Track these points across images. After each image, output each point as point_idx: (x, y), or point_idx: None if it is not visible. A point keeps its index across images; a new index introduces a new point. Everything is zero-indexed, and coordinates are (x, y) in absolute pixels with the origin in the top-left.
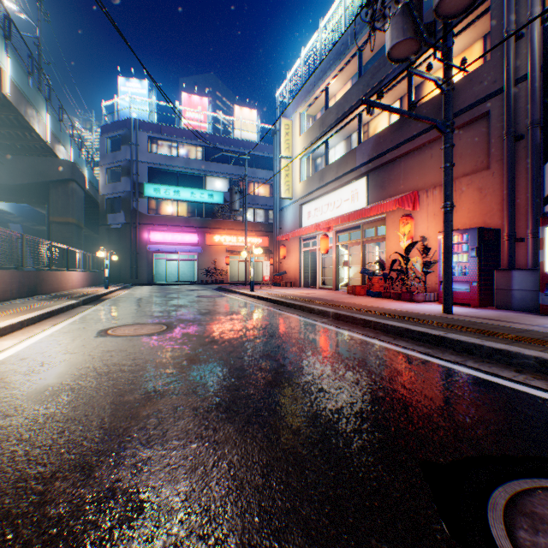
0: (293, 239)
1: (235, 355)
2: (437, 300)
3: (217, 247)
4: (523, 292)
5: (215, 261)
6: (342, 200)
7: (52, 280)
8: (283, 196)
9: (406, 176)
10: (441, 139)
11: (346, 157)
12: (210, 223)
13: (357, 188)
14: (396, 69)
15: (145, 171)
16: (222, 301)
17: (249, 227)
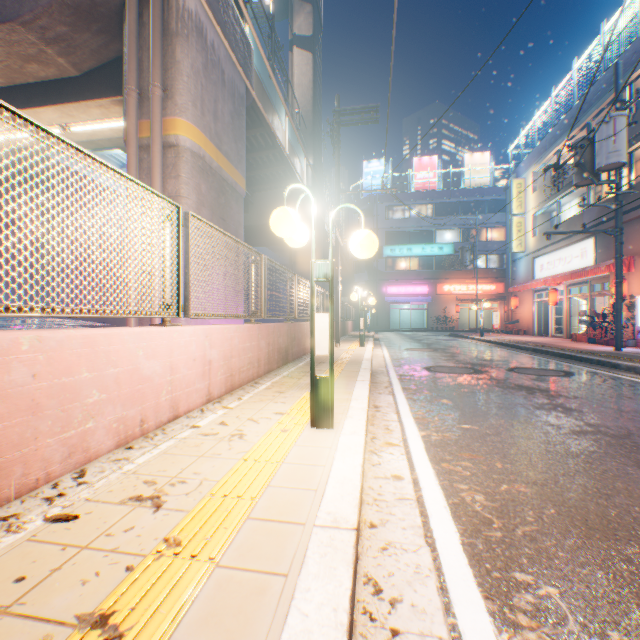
0: (524, 290)
1: (469, 356)
2: None
3: (445, 296)
4: None
5: (444, 310)
6: (571, 257)
7: (346, 326)
8: (514, 251)
9: (626, 241)
10: None
11: (574, 219)
12: (439, 274)
13: (585, 247)
14: None
15: (382, 236)
16: (456, 342)
17: (480, 274)
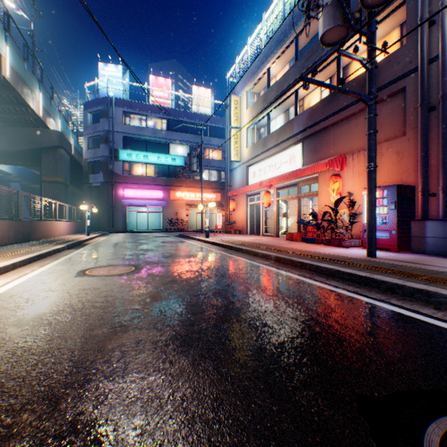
0: (241, 195)
1: (192, 293)
2: (361, 246)
3: (178, 201)
4: (435, 239)
5: (177, 213)
6: (281, 163)
7: (43, 228)
8: (233, 159)
9: (335, 142)
10: (364, 111)
11: (285, 126)
12: (173, 181)
13: (294, 153)
14: (327, 53)
15: (120, 139)
16: (182, 246)
17: (205, 185)
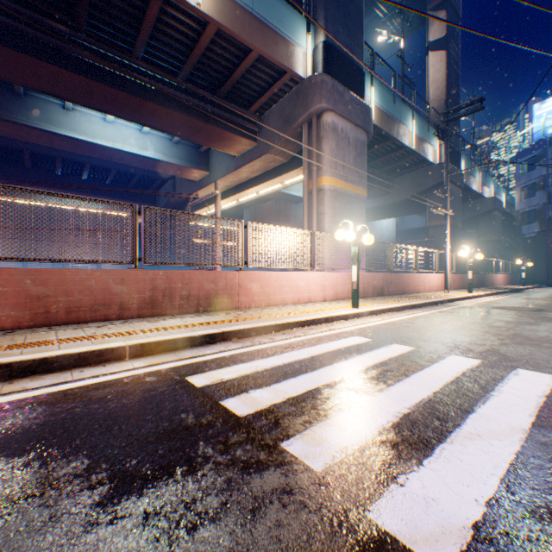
0: None
1: None
2: None
3: None
4: None
5: None
6: None
7: (487, 279)
8: None
9: None
10: None
11: None
12: None
13: None
14: None
15: None
16: None
17: None
